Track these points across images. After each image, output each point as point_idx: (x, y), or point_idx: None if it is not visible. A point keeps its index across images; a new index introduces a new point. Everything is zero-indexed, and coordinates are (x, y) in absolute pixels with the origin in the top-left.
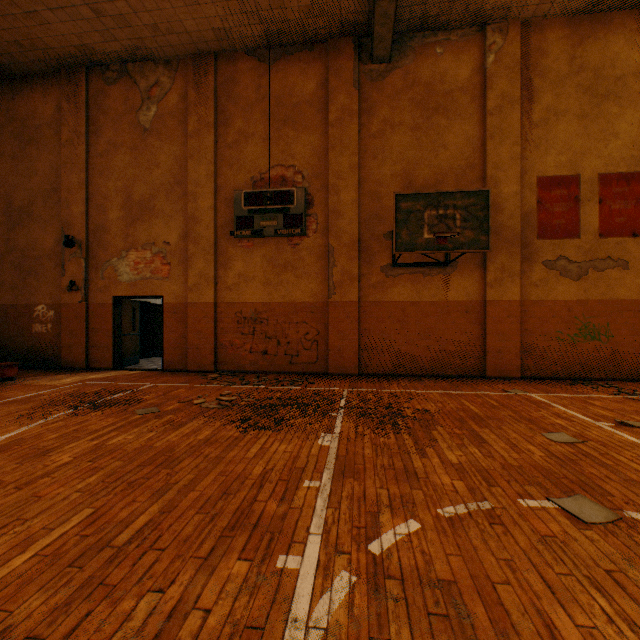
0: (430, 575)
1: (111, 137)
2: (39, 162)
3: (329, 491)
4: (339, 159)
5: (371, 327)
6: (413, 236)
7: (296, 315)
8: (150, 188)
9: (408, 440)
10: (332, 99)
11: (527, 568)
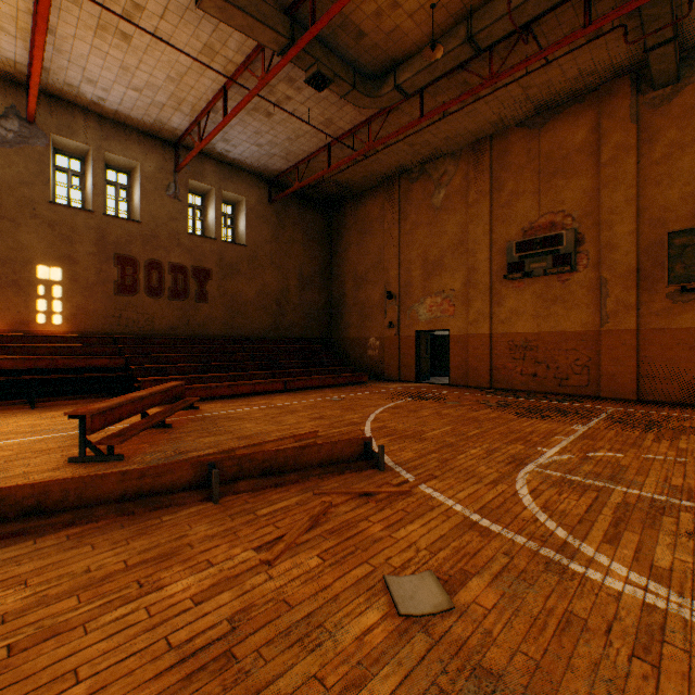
0: (614, 463)
1: (413, 219)
2: (371, 245)
3: (571, 440)
4: (612, 195)
5: (652, 354)
6: (688, 269)
7: (565, 343)
8: (440, 251)
9: (650, 436)
10: (604, 141)
11: (677, 471)
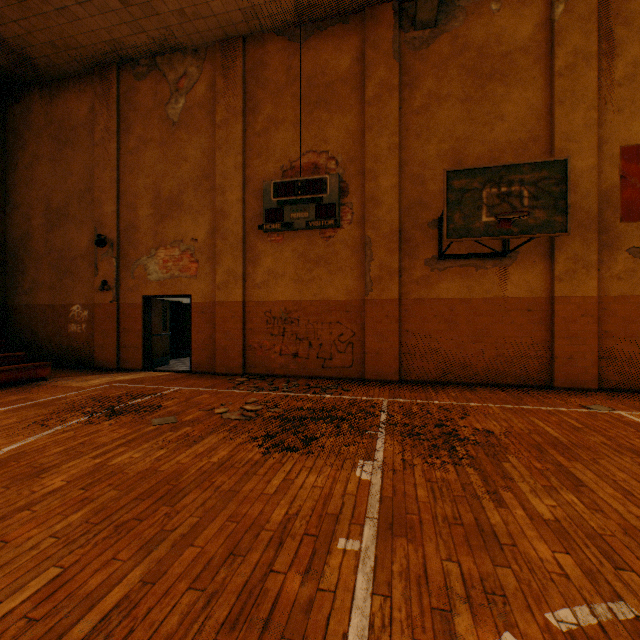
0: None
1: (141, 133)
2: (74, 163)
3: (373, 560)
4: (377, 140)
5: (413, 328)
6: (468, 220)
7: (329, 314)
8: (178, 183)
9: (473, 476)
10: (369, 74)
11: None
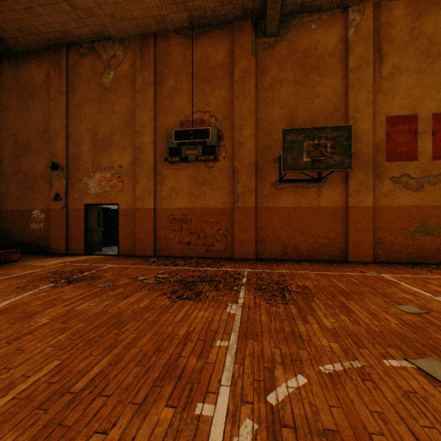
0: (317, 425)
1: (83, 94)
2: (35, 112)
3: (235, 349)
4: (241, 106)
5: (264, 225)
6: (295, 159)
7: (211, 217)
8: (109, 129)
9: (293, 309)
10: (236, 63)
11: (396, 421)
